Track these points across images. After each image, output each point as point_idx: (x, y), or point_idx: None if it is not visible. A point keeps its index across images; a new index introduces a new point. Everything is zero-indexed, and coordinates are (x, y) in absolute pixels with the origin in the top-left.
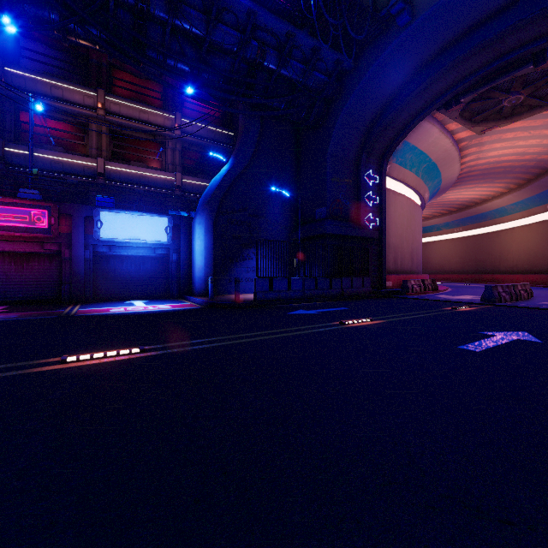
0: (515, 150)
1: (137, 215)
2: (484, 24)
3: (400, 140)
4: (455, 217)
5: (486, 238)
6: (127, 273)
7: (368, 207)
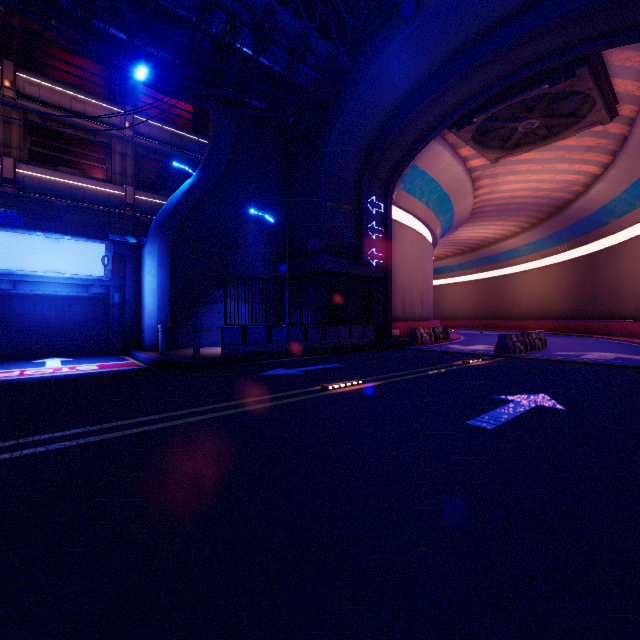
0: (529, 185)
1: (56, 238)
2: (498, 28)
3: (407, 163)
4: (469, 257)
5: (500, 281)
6: (42, 320)
7: (371, 240)
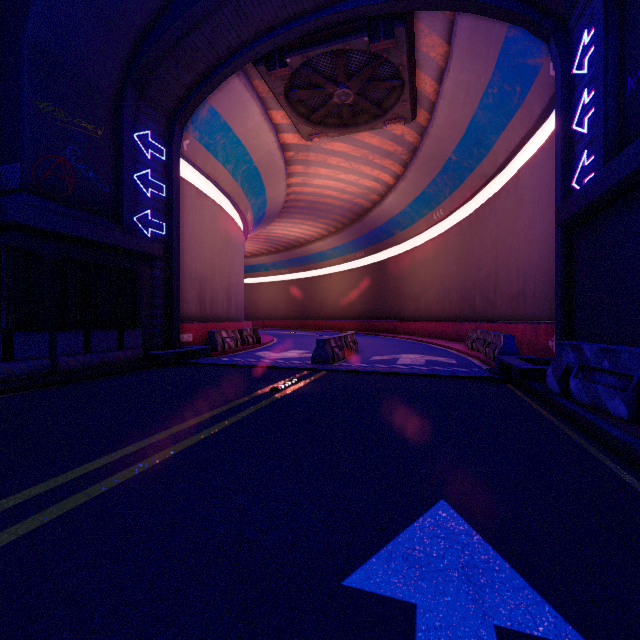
0: (337, 184)
1: None
2: None
3: (202, 96)
4: (283, 256)
5: (310, 282)
6: None
7: (144, 197)
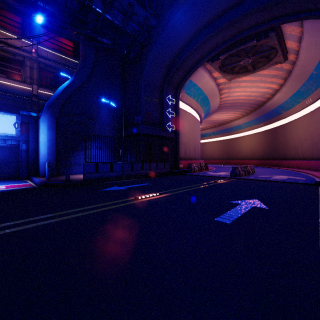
0: (246, 93)
1: None
2: (231, 9)
3: (187, 78)
4: (218, 129)
5: (232, 141)
6: None
7: (168, 118)
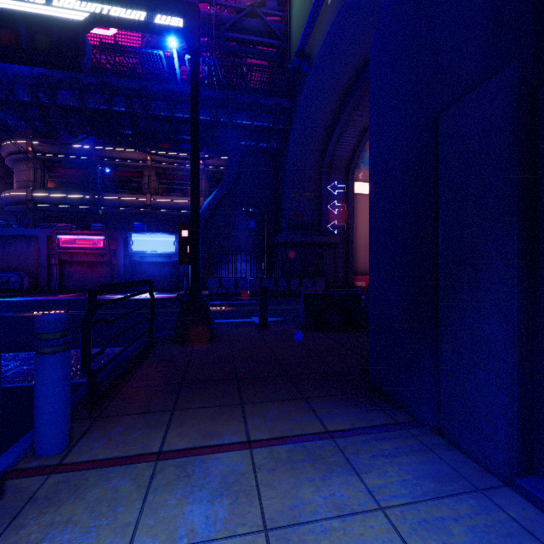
0: None
1: (154, 235)
2: None
3: (359, 152)
4: None
5: None
6: (152, 274)
7: (333, 215)
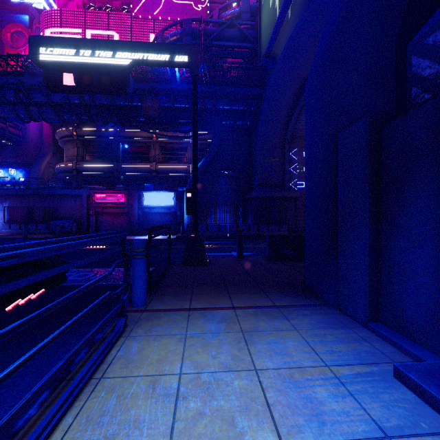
0: None
1: (159, 192)
2: None
3: None
4: None
5: None
6: (157, 221)
7: (294, 175)
